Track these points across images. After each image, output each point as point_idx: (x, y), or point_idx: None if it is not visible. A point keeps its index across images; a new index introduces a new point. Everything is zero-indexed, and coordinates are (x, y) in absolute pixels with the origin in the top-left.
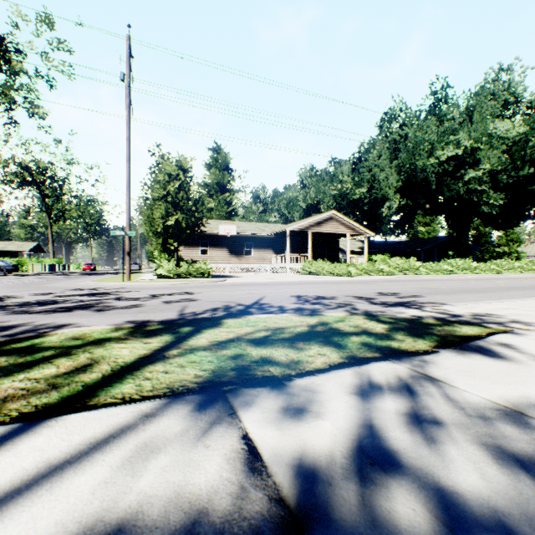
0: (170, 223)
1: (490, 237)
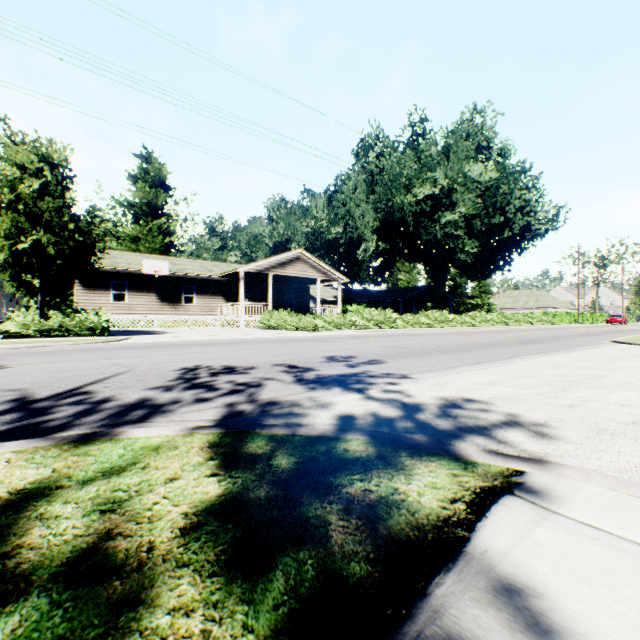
0: (21, 247)
1: (465, 289)
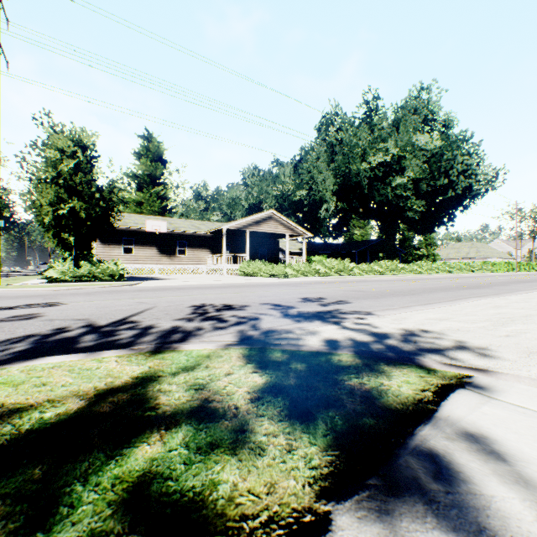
0: (61, 212)
1: (412, 241)
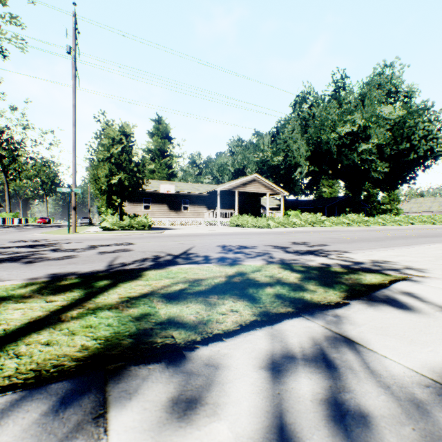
0: (113, 182)
1: (377, 197)
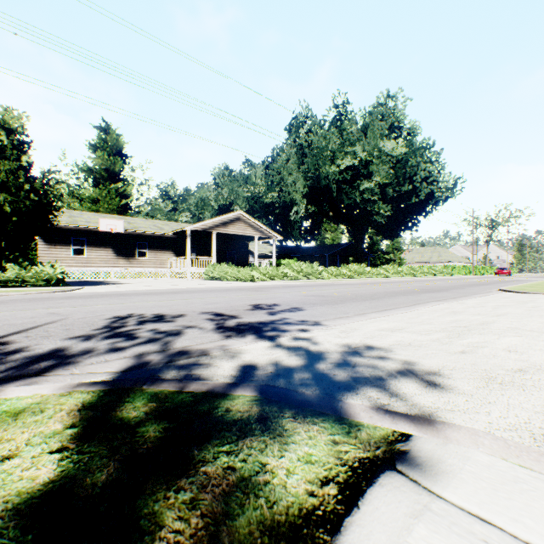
0: None
1: (381, 246)
